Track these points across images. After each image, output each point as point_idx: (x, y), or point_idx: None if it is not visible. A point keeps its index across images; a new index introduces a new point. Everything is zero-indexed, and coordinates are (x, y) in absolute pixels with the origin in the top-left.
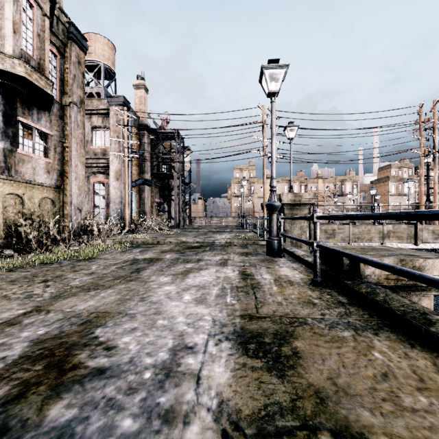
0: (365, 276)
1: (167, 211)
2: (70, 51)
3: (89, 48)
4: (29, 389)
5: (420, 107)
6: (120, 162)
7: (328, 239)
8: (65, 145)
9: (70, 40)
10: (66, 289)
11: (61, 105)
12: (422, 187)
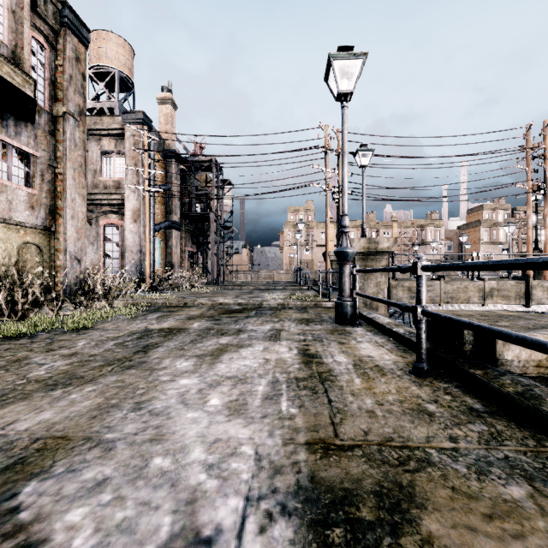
0: (504, 361)
1: (202, 263)
2: (64, 42)
3: (99, 50)
4: None
5: (528, 129)
6: (139, 199)
7: (412, 299)
8: (57, 171)
9: (64, 27)
10: (17, 386)
11: (51, 116)
12: (529, 232)
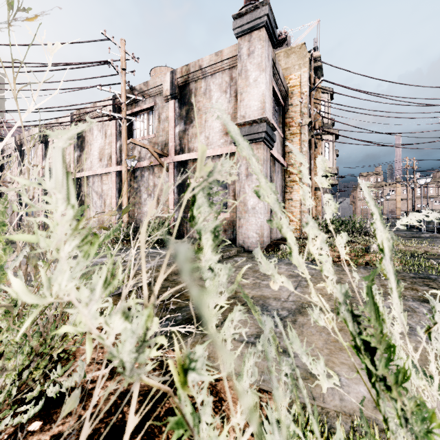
0: None
1: None
2: None
3: None
4: None
5: None
6: None
7: None
8: None
9: None
10: None
11: None
12: None
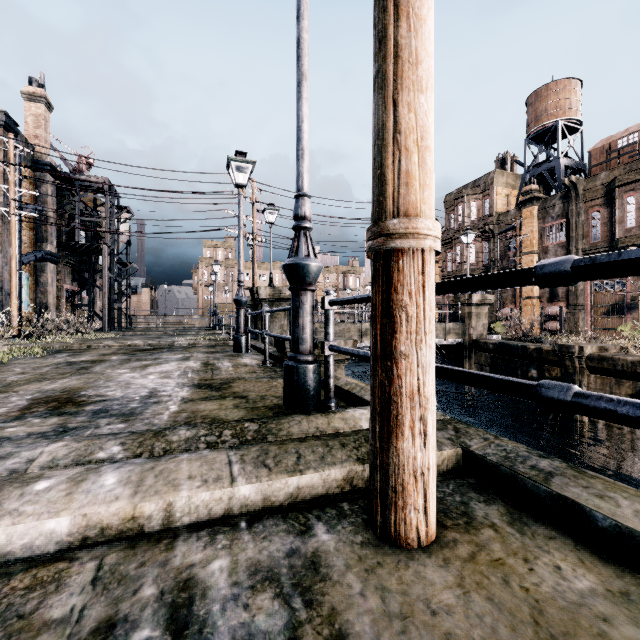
0: None
1: (88, 305)
2: None
3: None
4: (60, 407)
5: None
6: None
7: None
8: None
9: None
10: (10, 382)
11: None
12: None
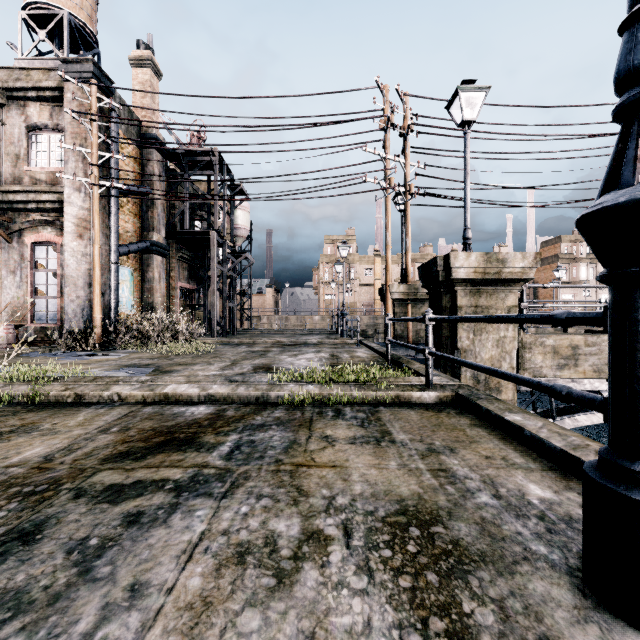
0: None
1: (203, 305)
2: None
3: None
4: None
5: None
6: (86, 201)
7: (560, 369)
8: None
9: None
10: None
11: None
12: None
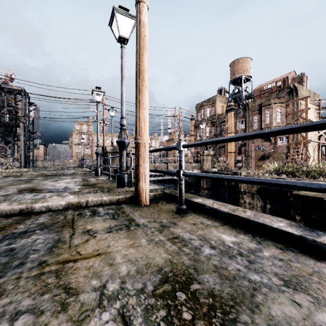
0: None
1: (11, 154)
2: None
3: None
4: (32, 191)
5: (175, 109)
6: None
7: None
8: None
9: None
10: (0, 186)
11: None
12: None
